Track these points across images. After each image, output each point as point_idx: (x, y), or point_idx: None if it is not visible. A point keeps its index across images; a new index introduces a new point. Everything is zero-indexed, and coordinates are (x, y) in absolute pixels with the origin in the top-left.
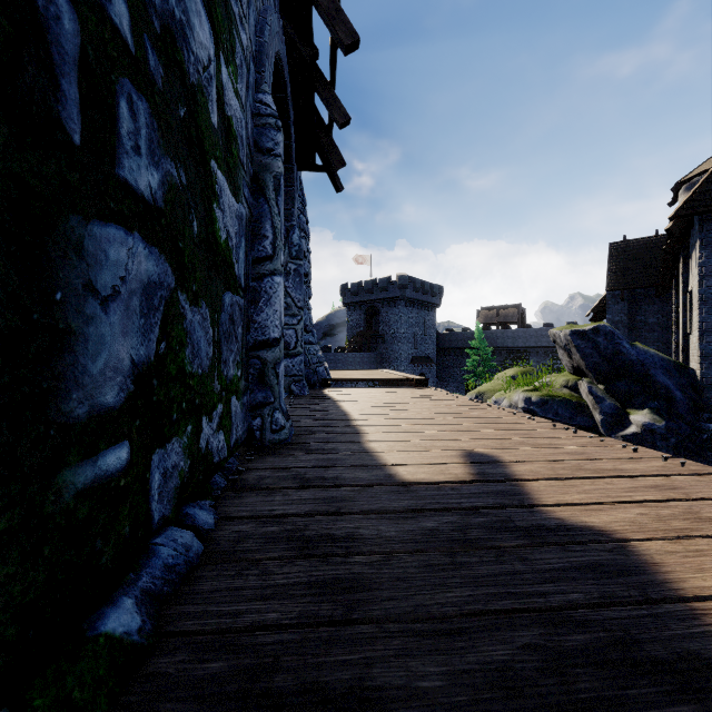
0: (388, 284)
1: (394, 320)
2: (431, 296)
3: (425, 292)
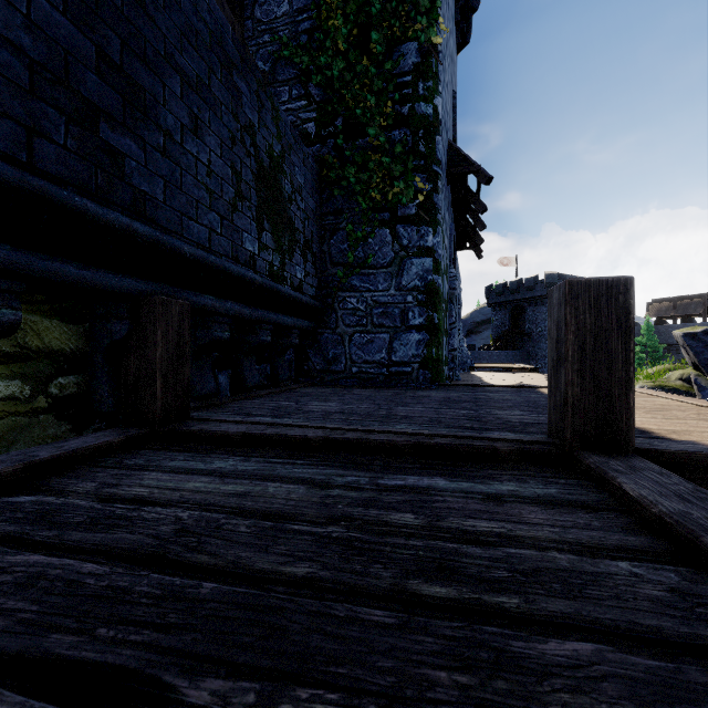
0: (535, 283)
1: (541, 319)
2: None
3: None
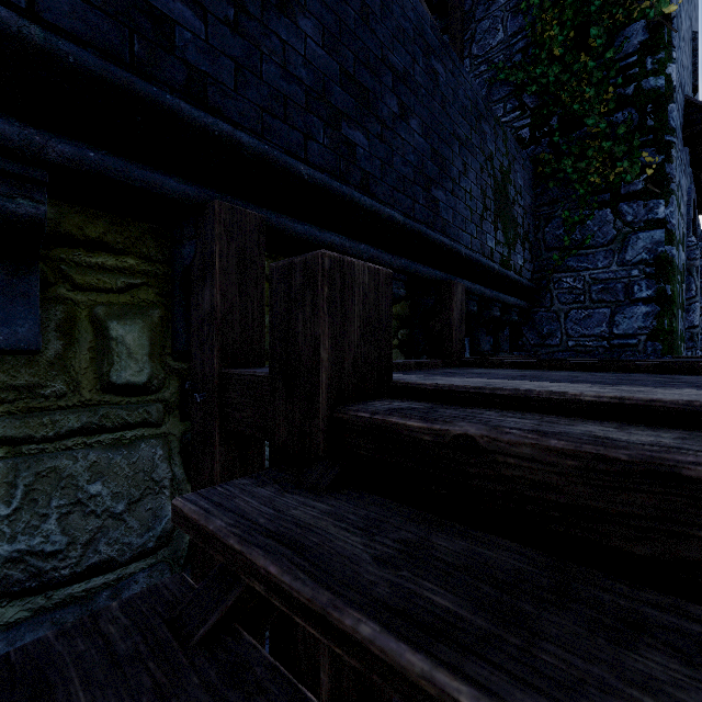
0: None
1: None
2: None
3: None
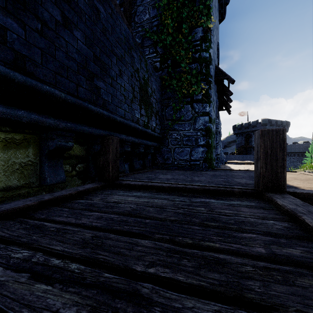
0: (256, 123)
1: None
2: (281, 127)
3: (277, 125)
